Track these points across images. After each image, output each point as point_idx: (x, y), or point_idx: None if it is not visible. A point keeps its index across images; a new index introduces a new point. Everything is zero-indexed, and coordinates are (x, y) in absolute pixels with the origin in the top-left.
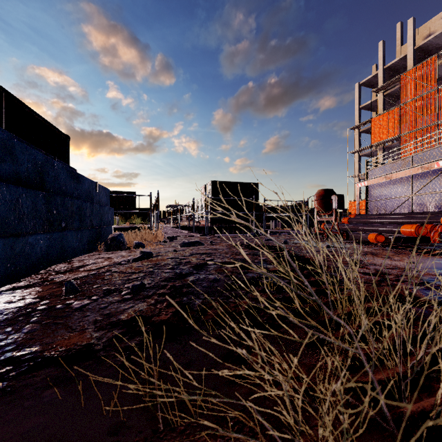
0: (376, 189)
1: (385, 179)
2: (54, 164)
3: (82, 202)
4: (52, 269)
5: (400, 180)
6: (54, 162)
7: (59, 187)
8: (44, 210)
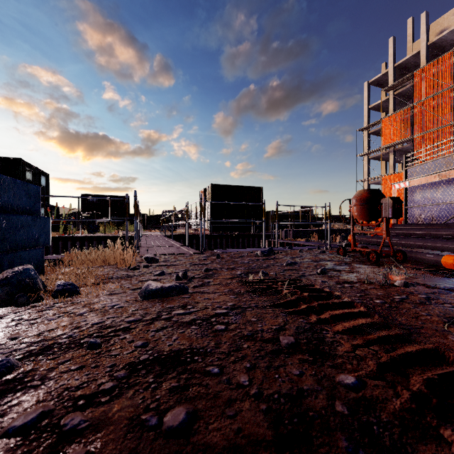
0: (419, 191)
1: (438, 178)
2: None
3: None
4: None
5: None
6: None
7: None
8: None
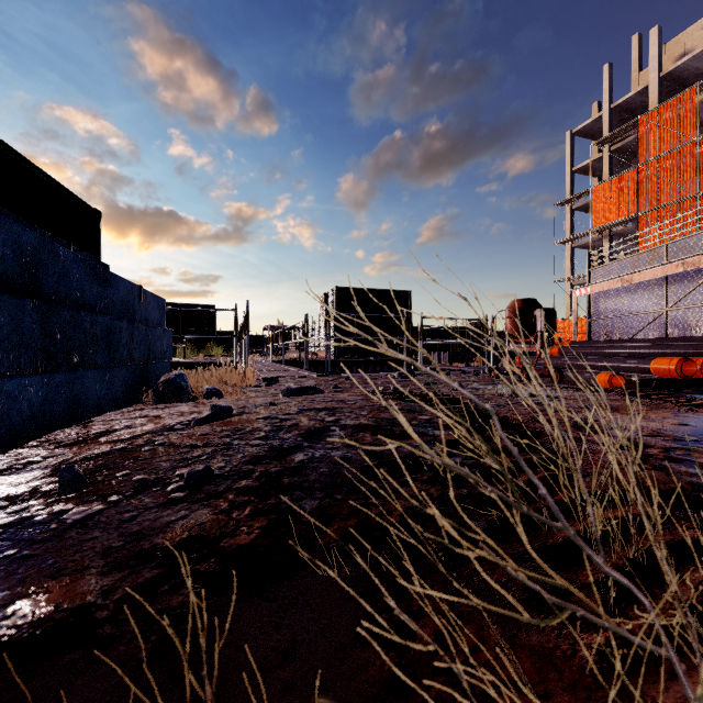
0: (604, 300)
1: (620, 284)
2: (59, 251)
3: (113, 320)
4: (52, 439)
5: (646, 285)
6: (58, 249)
7: (69, 293)
8: (37, 334)
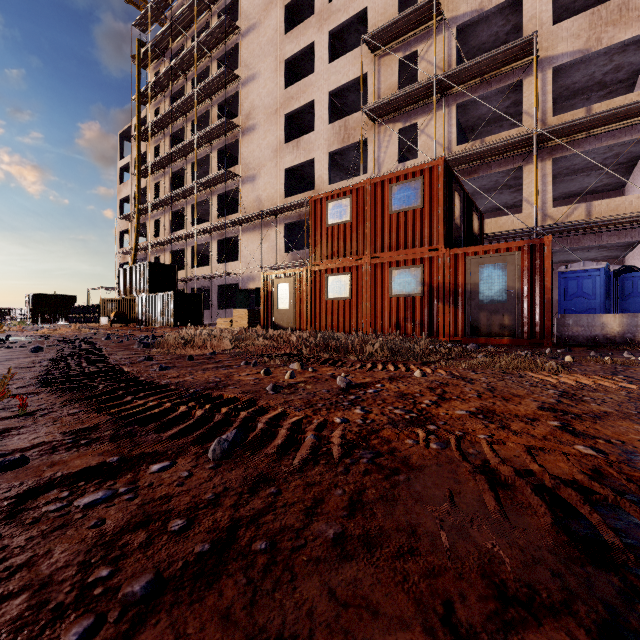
0: None
1: None
2: None
3: None
4: None
5: None
6: None
7: None
8: None
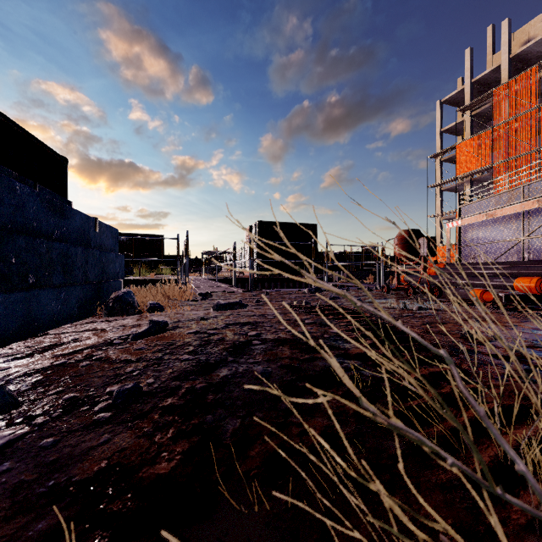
0: (472, 230)
1: (485, 218)
2: (16, 186)
3: (69, 246)
4: (4, 352)
5: (507, 218)
6: (14, 184)
7: (26, 223)
8: None
